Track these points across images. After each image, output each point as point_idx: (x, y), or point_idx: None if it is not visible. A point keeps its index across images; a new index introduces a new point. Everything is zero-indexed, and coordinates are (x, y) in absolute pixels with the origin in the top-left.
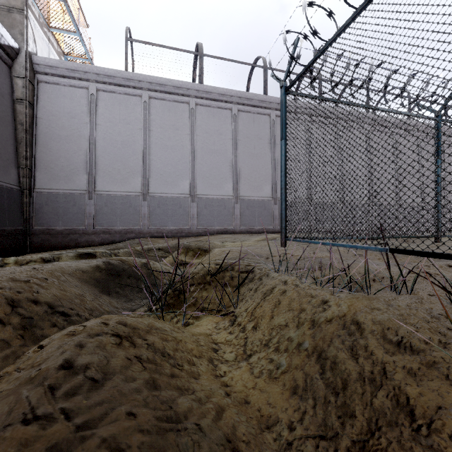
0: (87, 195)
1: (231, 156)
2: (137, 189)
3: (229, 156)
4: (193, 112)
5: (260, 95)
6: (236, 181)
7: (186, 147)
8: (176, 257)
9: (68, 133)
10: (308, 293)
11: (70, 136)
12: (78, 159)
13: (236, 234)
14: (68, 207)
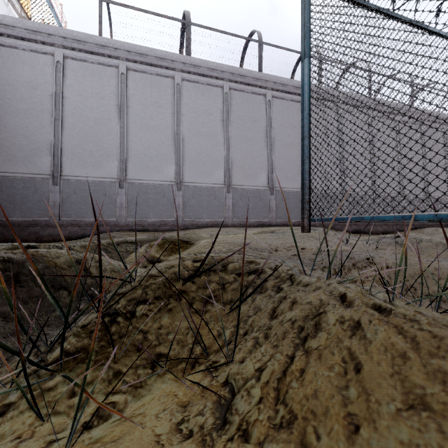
0: (51, 180)
1: (222, 139)
2: (112, 175)
3: (220, 139)
4: (179, 88)
5: (254, 72)
6: (228, 167)
7: (171, 127)
8: (146, 252)
9: (29, 107)
10: (447, 342)
11: (31, 110)
12: (40, 138)
13: (228, 227)
14: (27, 194)
